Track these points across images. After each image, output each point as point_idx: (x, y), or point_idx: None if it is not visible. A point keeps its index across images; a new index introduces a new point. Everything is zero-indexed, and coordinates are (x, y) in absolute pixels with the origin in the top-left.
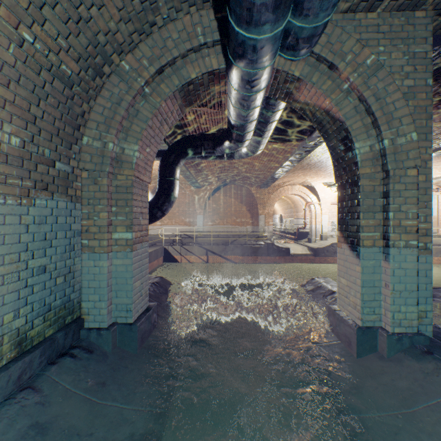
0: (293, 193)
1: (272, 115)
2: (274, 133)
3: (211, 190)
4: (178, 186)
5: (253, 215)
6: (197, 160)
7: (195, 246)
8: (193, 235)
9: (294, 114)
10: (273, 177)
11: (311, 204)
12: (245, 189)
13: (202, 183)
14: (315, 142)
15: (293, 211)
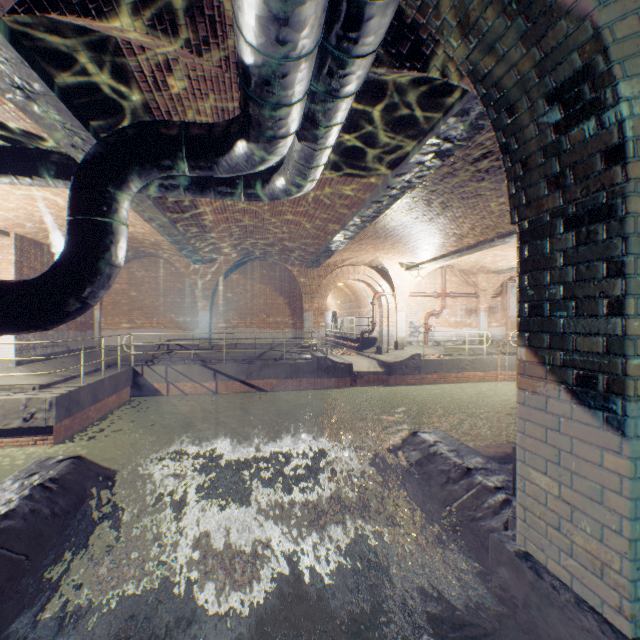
0: (356, 279)
1: (347, 67)
2: (338, 152)
3: (223, 268)
4: (124, 239)
5: (294, 311)
6: (183, 196)
7: (194, 365)
8: (191, 345)
9: (382, 102)
10: (328, 248)
11: (382, 295)
12: (282, 268)
13: (206, 255)
14: (410, 178)
15: (354, 307)
